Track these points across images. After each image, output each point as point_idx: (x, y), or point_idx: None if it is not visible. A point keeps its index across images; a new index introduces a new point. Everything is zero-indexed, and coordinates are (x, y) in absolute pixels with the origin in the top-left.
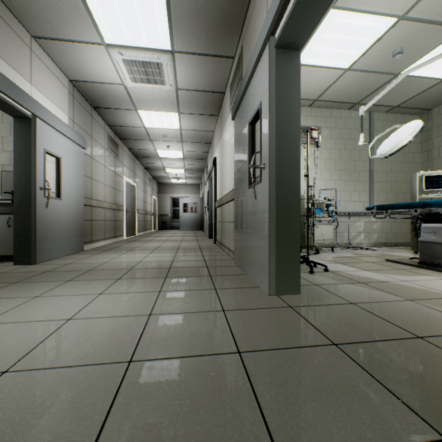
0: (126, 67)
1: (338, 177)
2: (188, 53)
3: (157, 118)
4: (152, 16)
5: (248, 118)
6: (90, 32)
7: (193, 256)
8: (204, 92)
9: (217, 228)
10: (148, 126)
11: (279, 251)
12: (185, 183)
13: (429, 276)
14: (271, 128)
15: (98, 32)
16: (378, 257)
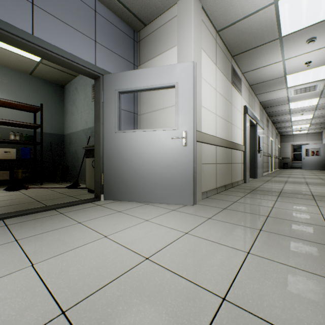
0: (294, 91)
1: None
2: None
3: (301, 103)
4: (319, 73)
5: None
6: (282, 86)
7: None
8: None
9: None
10: (292, 108)
11: None
12: (305, 133)
13: None
14: None
15: (285, 85)
16: None
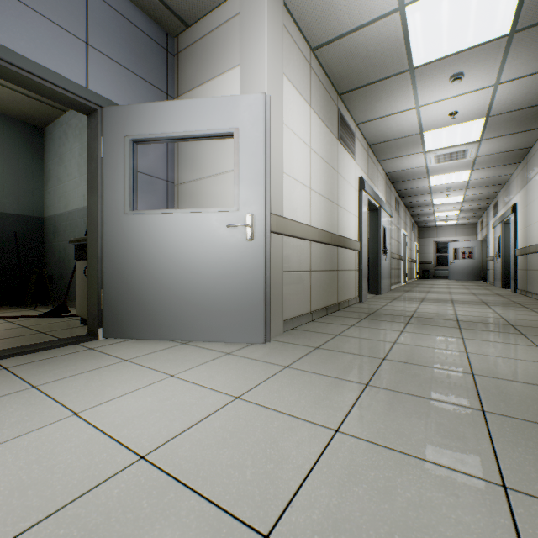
0: (435, 158)
1: None
2: (495, 137)
3: (446, 178)
4: (469, 131)
5: None
6: (417, 149)
7: (496, 298)
8: (505, 152)
9: (517, 277)
10: (433, 184)
11: None
12: (454, 224)
13: None
14: None
15: (422, 148)
16: None
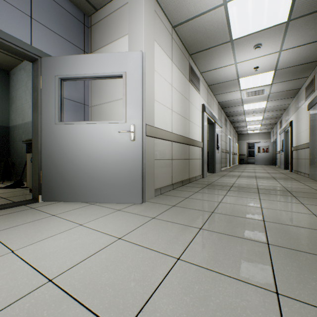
0: (246, 94)
1: None
2: (280, 82)
3: (252, 105)
4: (265, 78)
5: None
6: (236, 88)
7: (280, 175)
8: (285, 91)
9: (292, 163)
10: (246, 109)
11: None
12: (258, 132)
13: None
14: None
15: (239, 88)
16: None
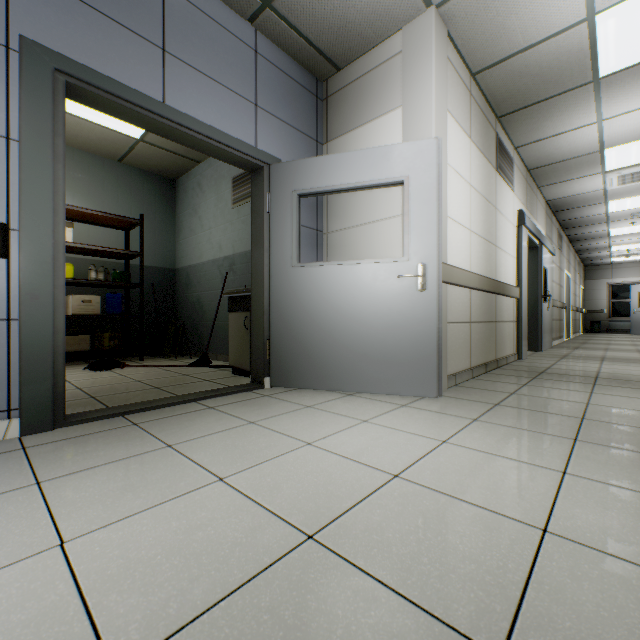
0: (618, 179)
1: None
2: None
3: (631, 202)
4: None
5: None
6: (593, 170)
7: None
8: None
9: None
10: (612, 210)
11: None
12: (638, 259)
13: None
14: None
15: (601, 168)
16: None
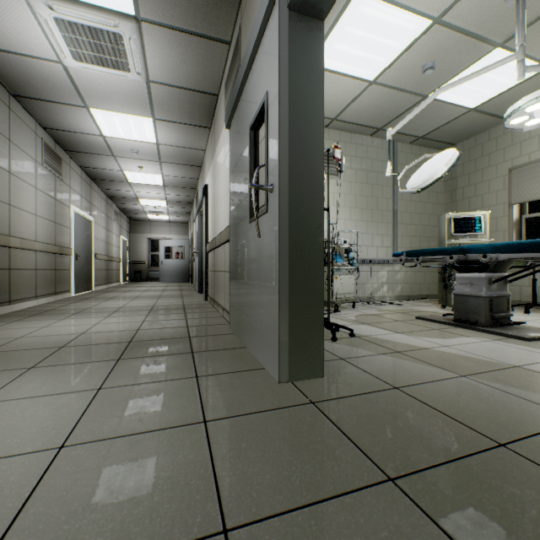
0: (62, 32)
1: (359, 217)
2: (163, 25)
3: (121, 123)
4: None
5: (249, 120)
6: None
7: (171, 320)
8: (188, 90)
9: (208, 280)
10: (108, 134)
11: (294, 316)
12: (168, 220)
13: (469, 338)
14: (282, 130)
15: None
16: (406, 313)
